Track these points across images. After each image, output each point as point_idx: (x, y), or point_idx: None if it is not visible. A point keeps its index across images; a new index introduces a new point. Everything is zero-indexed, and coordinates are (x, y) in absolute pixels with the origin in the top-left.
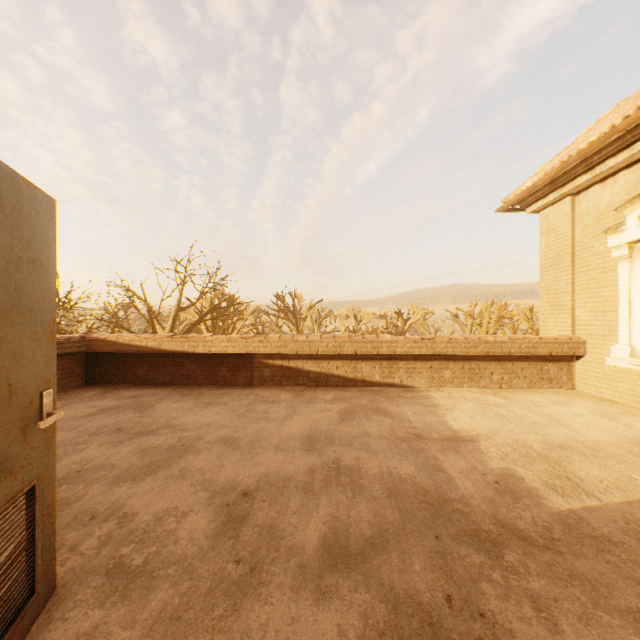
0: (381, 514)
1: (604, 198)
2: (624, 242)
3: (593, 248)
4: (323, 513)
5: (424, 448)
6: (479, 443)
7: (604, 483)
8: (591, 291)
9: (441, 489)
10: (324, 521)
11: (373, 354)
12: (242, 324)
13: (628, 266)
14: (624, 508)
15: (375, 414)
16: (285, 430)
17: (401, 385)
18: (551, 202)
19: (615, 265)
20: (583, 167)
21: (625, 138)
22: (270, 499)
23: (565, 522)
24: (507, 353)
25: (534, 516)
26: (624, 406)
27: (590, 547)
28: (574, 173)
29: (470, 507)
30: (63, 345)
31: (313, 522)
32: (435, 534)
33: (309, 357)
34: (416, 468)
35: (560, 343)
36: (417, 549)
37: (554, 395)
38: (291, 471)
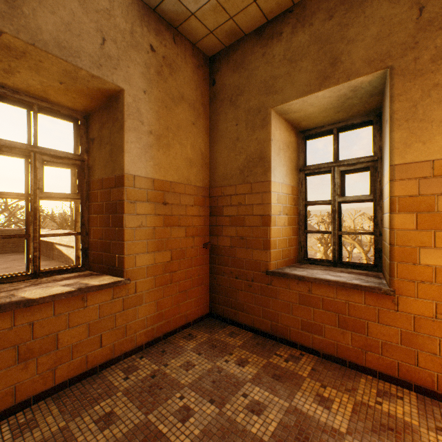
0: None
1: None
2: None
3: None
4: None
5: None
6: None
7: None
8: None
9: None
10: None
11: None
12: None
13: None
14: None
15: None
16: None
17: None
18: None
19: None
20: None
21: None
22: None
23: None
24: None
25: None
26: None
27: None
28: None
29: None
30: (5, 232)
31: None
32: None
33: (65, 244)
34: None
35: None
36: None
37: None
38: None
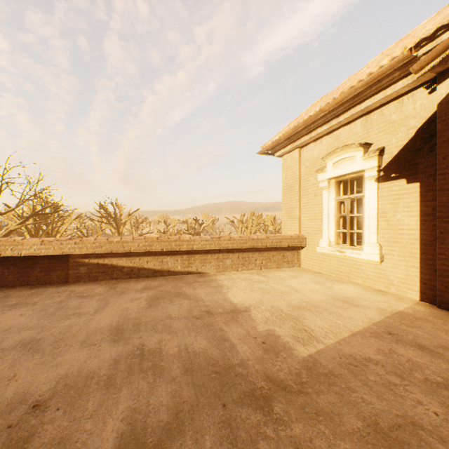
0: (178, 394)
1: (316, 151)
2: (326, 178)
3: (310, 181)
4: (123, 408)
5: (213, 322)
6: (251, 312)
7: (324, 330)
8: (309, 207)
9: (226, 357)
10: (123, 417)
11: (176, 250)
12: (66, 228)
13: (328, 193)
14: (337, 346)
15: (177, 298)
16: (95, 323)
17: (197, 272)
18: (288, 151)
19: (321, 192)
20: (306, 131)
21: (327, 116)
22: (66, 405)
23: (308, 366)
24: (265, 246)
25: (289, 366)
26: (326, 275)
27: (324, 383)
28: (301, 134)
29: (248, 369)
30: None
31: (111, 422)
32: (223, 403)
33: (123, 255)
34: (208, 341)
35: (294, 239)
36: (208, 423)
37: (291, 271)
38: (95, 366)
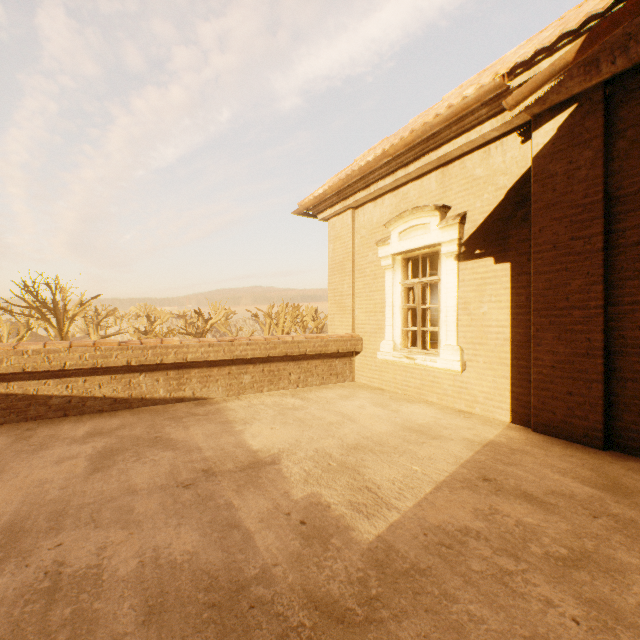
0: None
1: (376, 215)
2: (390, 254)
3: (368, 257)
4: None
5: (215, 491)
6: (281, 464)
7: (397, 484)
8: (367, 294)
9: (235, 565)
10: None
11: (157, 363)
12: None
13: (392, 274)
14: (418, 513)
15: (152, 449)
16: None
17: (194, 398)
18: (338, 212)
19: (383, 273)
20: (362, 184)
21: (392, 164)
22: None
23: (378, 560)
24: (304, 352)
25: (348, 566)
26: (390, 392)
27: (407, 593)
28: (356, 188)
29: (274, 586)
30: None
31: None
32: None
33: (50, 375)
34: (201, 534)
35: (345, 341)
36: None
37: (341, 389)
38: None
